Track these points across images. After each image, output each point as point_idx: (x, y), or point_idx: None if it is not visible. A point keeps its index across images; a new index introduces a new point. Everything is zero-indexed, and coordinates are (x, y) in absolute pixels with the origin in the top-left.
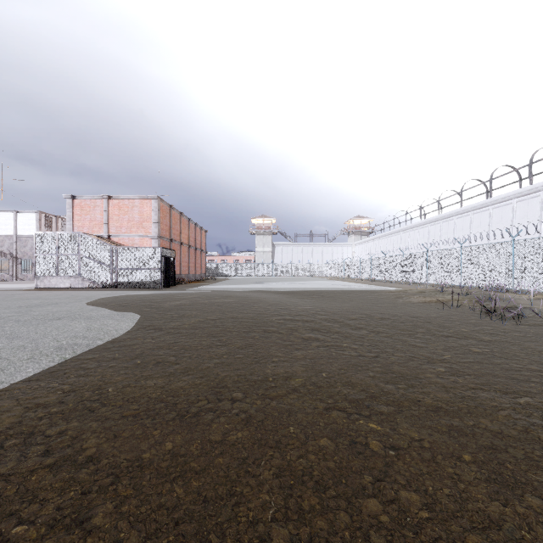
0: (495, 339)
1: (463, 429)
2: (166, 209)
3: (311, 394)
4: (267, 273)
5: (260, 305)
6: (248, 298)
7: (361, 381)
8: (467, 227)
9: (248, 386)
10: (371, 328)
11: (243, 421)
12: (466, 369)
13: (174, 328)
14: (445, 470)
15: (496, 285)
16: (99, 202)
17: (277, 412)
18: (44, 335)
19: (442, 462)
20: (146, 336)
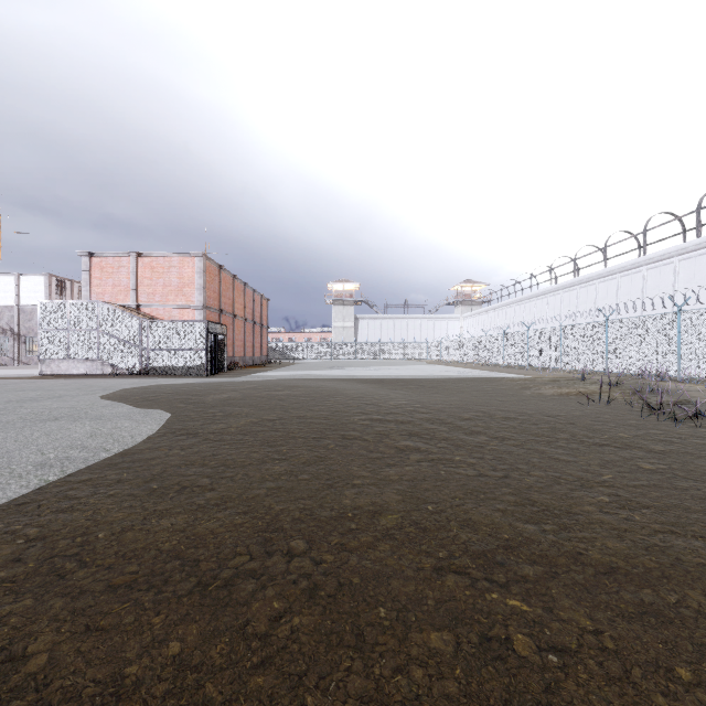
0: (671, 449)
1: (663, 611)
2: (214, 271)
3: (412, 543)
4: (348, 355)
5: (337, 399)
6: (321, 389)
7: (487, 519)
8: (613, 295)
9: (314, 528)
10: (492, 433)
11: (304, 595)
12: (640, 498)
13: (215, 433)
14: (652, 701)
15: (656, 371)
16: (125, 261)
17: (358, 577)
18: (26, 444)
19: (643, 683)
20: (173, 445)
